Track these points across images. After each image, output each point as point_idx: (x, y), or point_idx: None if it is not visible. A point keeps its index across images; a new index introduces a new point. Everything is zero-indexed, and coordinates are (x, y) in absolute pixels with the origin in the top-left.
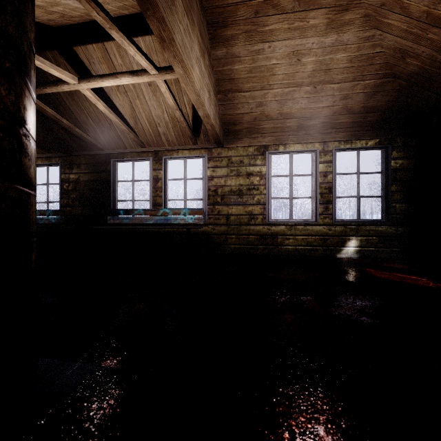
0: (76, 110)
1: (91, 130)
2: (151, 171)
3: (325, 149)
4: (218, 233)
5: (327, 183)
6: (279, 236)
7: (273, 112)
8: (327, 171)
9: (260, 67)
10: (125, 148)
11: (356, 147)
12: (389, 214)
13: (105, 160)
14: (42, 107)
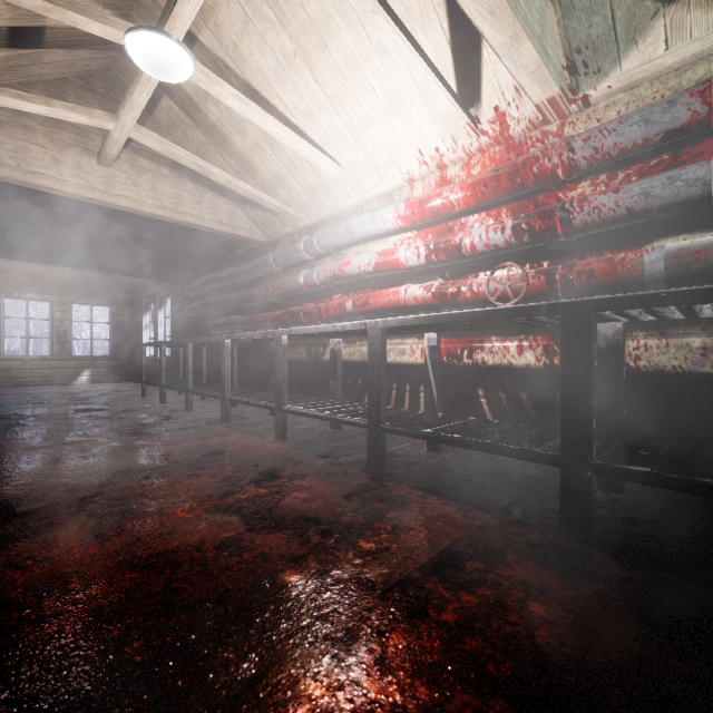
0: None
1: None
2: None
3: (62, 301)
4: None
5: (64, 328)
6: (14, 370)
7: (5, 268)
8: (64, 319)
9: None
10: None
11: (89, 303)
12: (115, 352)
13: None
14: None
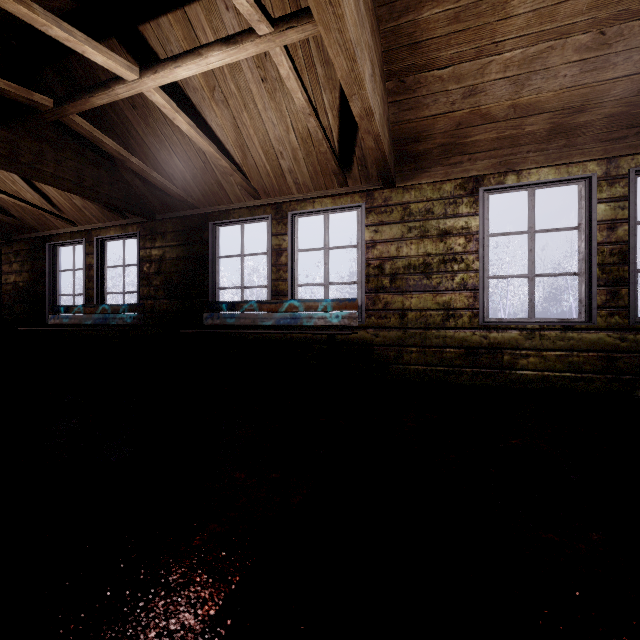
0: (153, 143)
1: (178, 176)
2: (269, 238)
3: (611, 174)
4: (385, 342)
5: (616, 243)
6: (506, 351)
7: (499, 105)
8: (616, 219)
9: (477, 6)
10: (229, 202)
11: None
12: None
13: (201, 225)
14: (97, 136)
